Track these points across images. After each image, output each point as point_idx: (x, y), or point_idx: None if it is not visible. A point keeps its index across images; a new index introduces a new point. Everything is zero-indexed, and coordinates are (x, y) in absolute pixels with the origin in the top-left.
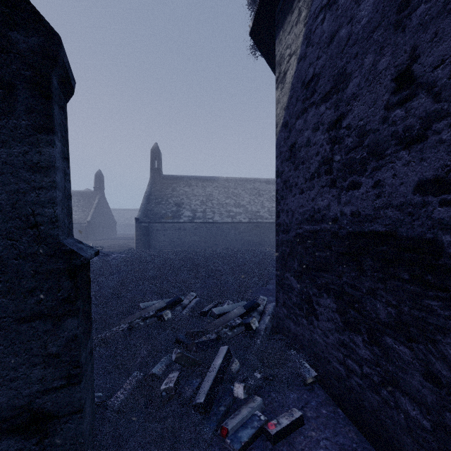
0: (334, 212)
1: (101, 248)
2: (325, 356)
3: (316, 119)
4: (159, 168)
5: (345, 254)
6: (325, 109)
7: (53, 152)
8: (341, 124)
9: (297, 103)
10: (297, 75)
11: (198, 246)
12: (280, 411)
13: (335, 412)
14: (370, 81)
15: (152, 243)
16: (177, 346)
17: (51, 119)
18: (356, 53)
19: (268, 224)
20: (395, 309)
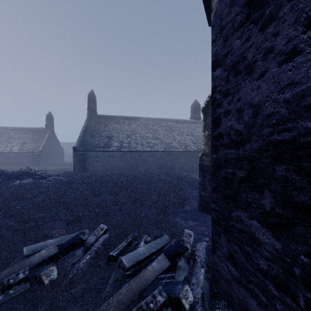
0: None
1: (45, 171)
2: None
3: None
4: (94, 109)
5: None
6: None
7: None
8: None
9: None
10: None
11: (124, 169)
12: None
13: None
14: None
15: (87, 167)
16: None
17: None
18: None
19: (179, 152)
20: None
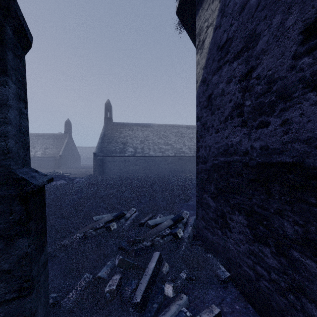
0: (245, 146)
1: (69, 174)
2: (237, 261)
3: (229, 73)
4: (110, 117)
5: (255, 181)
6: (237, 65)
7: (5, 91)
8: (251, 75)
9: (213, 63)
10: (213, 41)
11: (138, 173)
12: (201, 307)
13: (246, 308)
14: (278, 37)
15: (105, 171)
16: (120, 251)
17: (3, 62)
18: (265, 15)
19: (188, 157)
20: (302, 228)
